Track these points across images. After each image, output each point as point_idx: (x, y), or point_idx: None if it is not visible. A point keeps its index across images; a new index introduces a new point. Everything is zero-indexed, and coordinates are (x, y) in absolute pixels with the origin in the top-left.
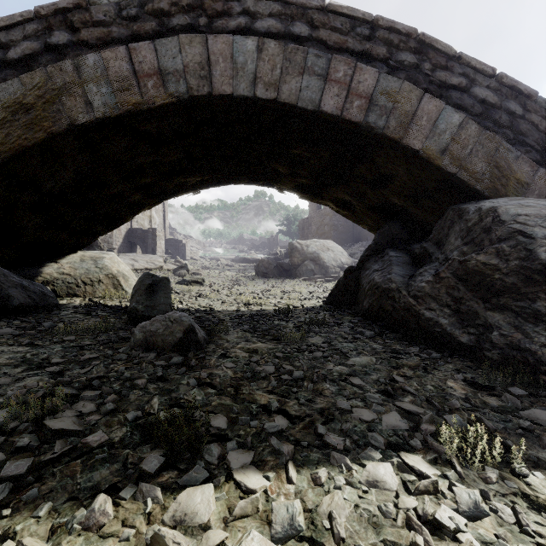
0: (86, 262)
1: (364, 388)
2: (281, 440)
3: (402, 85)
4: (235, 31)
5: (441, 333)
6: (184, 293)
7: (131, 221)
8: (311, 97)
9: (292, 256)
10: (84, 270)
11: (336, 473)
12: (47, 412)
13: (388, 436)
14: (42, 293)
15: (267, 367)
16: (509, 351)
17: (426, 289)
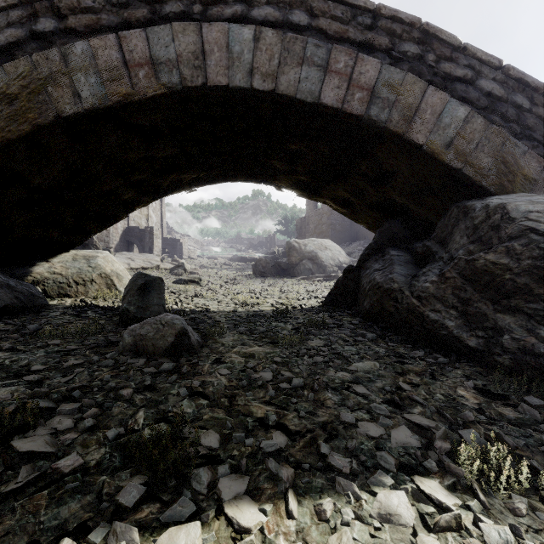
0: (78, 261)
1: (369, 398)
2: (280, 462)
3: (405, 77)
4: (230, 19)
5: (447, 336)
6: (180, 293)
7: (128, 220)
8: (311, 89)
9: (289, 255)
10: (77, 269)
11: (343, 503)
12: (17, 430)
13: (399, 455)
14: (30, 294)
15: (264, 374)
16: (522, 356)
17: (431, 290)
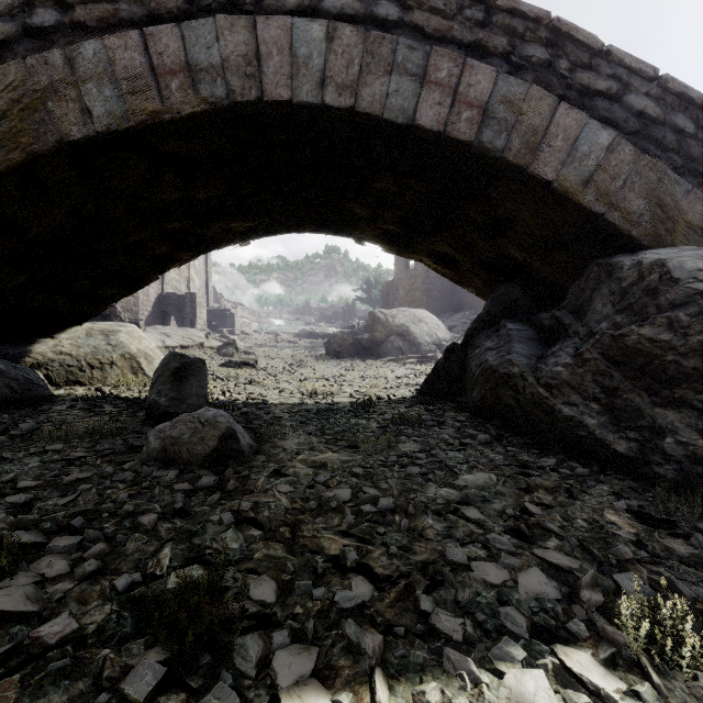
0: (94, 337)
1: (485, 525)
2: (363, 624)
3: (529, 90)
4: (295, 11)
5: (587, 437)
6: (230, 380)
7: (163, 284)
8: (403, 106)
9: (373, 329)
10: (91, 348)
11: (455, 690)
12: None
13: (531, 612)
14: (27, 381)
15: (340, 491)
16: (691, 466)
17: (564, 375)
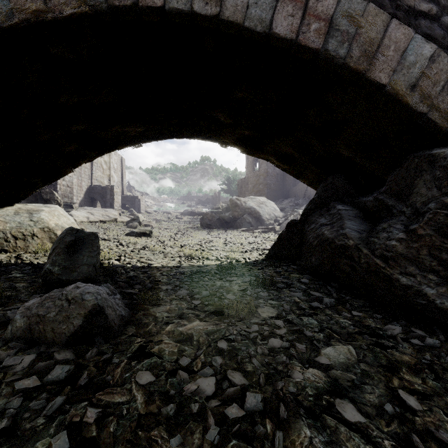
0: (20, 215)
1: (370, 435)
2: None
3: (366, 8)
4: None
5: (427, 306)
6: (129, 246)
7: (92, 179)
8: (261, 16)
9: (232, 210)
10: (16, 223)
11: None
12: None
13: None
14: None
15: (203, 381)
16: None
17: (399, 249)
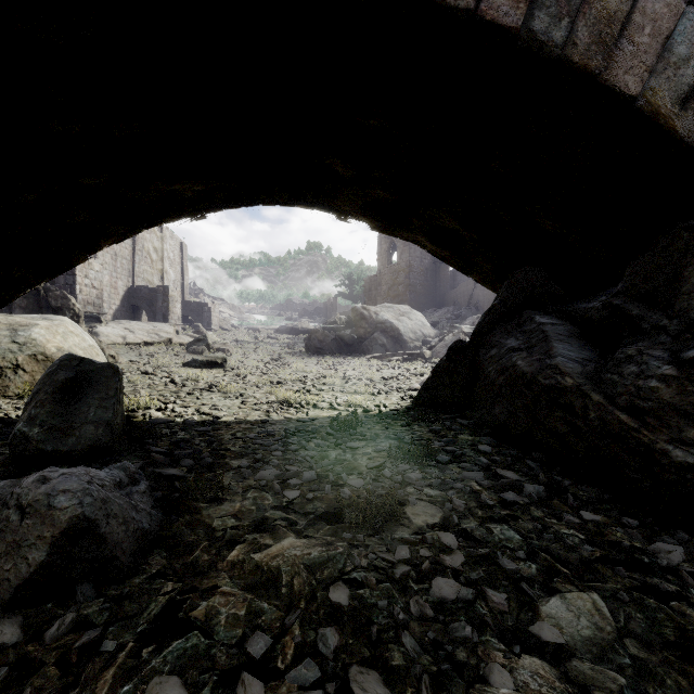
0: None
1: None
2: None
3: None
4: None
5: None
6: (186, 384)
7: (134, 276)
8: None
9: (356, 325)
10: None
11: None
12: None
13: None
14: None
15: None
16: None
17: (665, 395)
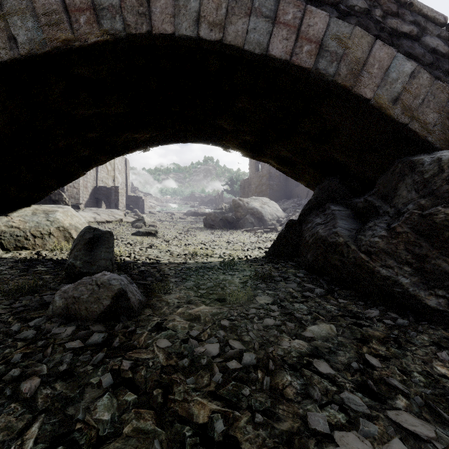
0: (38, 215)
1: (336, 381)
2: None
3: (353, 31)
4: None
5: (402, 293)
6: (136, 244)
7: (97, 180)
8: (259, 40)
9: (235, 210)
10: (35, 223)
11: None
12: None
13: None
14: None
15: (210, 346)
16: None
17: (381, 245)
